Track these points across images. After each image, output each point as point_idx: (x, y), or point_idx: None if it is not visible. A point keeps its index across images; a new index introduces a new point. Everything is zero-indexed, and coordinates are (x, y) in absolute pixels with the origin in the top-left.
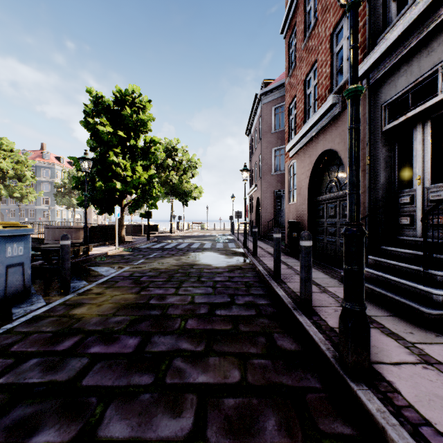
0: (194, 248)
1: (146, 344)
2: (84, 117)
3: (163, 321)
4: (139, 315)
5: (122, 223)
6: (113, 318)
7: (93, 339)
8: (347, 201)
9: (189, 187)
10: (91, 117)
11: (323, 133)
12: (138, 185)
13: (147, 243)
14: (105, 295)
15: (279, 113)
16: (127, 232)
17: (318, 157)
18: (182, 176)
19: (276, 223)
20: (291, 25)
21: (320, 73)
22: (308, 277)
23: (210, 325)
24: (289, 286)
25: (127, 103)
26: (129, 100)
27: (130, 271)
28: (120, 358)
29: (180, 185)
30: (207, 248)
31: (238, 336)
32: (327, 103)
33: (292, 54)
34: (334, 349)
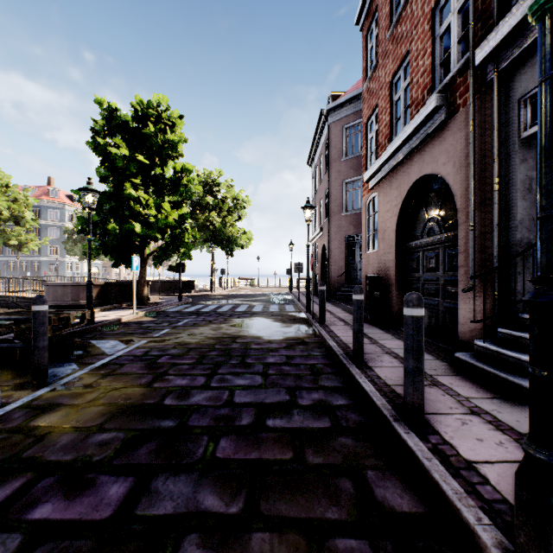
0: (239, 312)
1: (139, 496)
2: (91, 136)
3: (178, 442)
4: (141, 430)
5: (145, 279)
6: (97, 434)
7: (47, 484)
8: (458, 246)
9: (234, 232)
10: (101, 136)
11: (419, 151)
12: (164, 228)
13: (178, 305)
14: (97, 390)
15: (352, 135)
16: (154, 290)
17: (412, 186)
18: (225, 218)
19: (348, 278)
20: (371, 10)
21: (415, 67)
22: (418, 369)
23: (257, 451)
24: (378, 373)
25: (151, 119)
26: (153, 115)
27: (146, 347)
28: (83, 536)
29: (223, 229)
30: (257, 312)
31: (304, 477)
32: (427, 107)
33: (371, 50)
34: (490, 520)
